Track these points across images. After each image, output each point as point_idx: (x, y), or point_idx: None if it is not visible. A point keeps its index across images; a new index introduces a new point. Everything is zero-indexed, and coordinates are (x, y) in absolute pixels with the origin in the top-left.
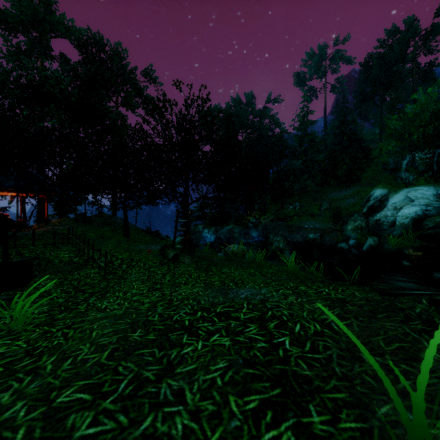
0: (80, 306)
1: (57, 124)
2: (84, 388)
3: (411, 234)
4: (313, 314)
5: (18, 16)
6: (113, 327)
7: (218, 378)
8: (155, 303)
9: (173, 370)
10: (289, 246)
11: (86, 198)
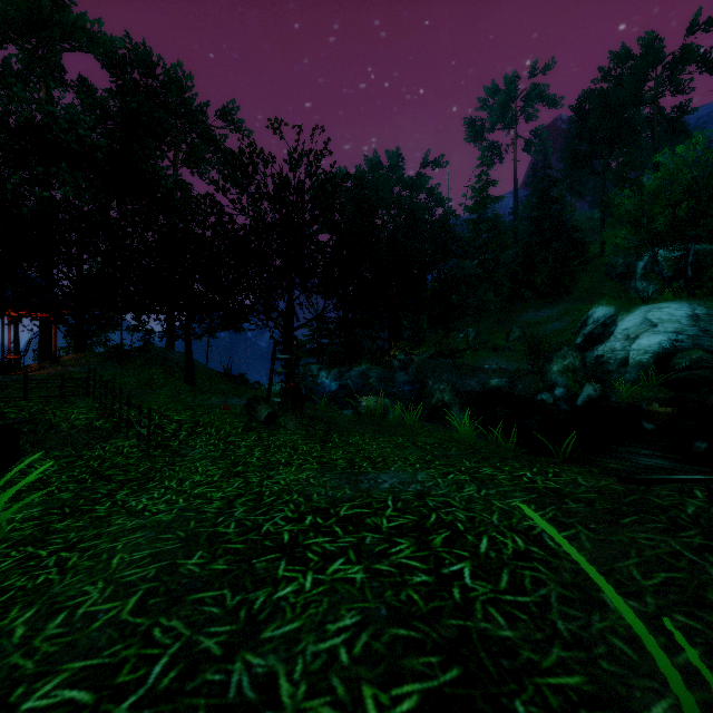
0: (98, 507)
1: (72, 195)
2: (81, 676)
3: (653, 378)
4: (510, 518)
5: (5, 12)
6: (152, 547)
7: (343, 648)
8: (232, 500)
9: (257, 634)
10: (459, 399)
11: (122, 319)
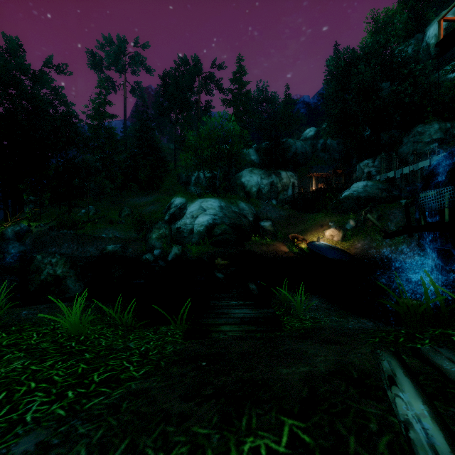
0: None
1: None
2: None
3: (207, 240)
4: None
5: None
6: None
7: None
8: None
9: None
10: (75, 270)
11: None
